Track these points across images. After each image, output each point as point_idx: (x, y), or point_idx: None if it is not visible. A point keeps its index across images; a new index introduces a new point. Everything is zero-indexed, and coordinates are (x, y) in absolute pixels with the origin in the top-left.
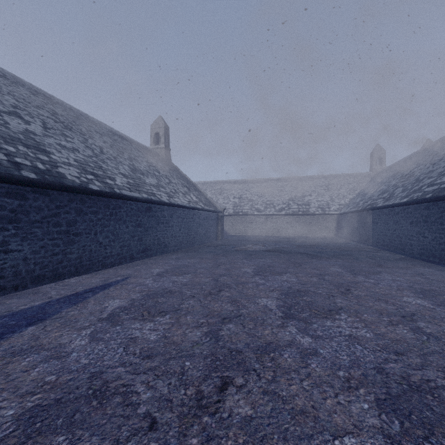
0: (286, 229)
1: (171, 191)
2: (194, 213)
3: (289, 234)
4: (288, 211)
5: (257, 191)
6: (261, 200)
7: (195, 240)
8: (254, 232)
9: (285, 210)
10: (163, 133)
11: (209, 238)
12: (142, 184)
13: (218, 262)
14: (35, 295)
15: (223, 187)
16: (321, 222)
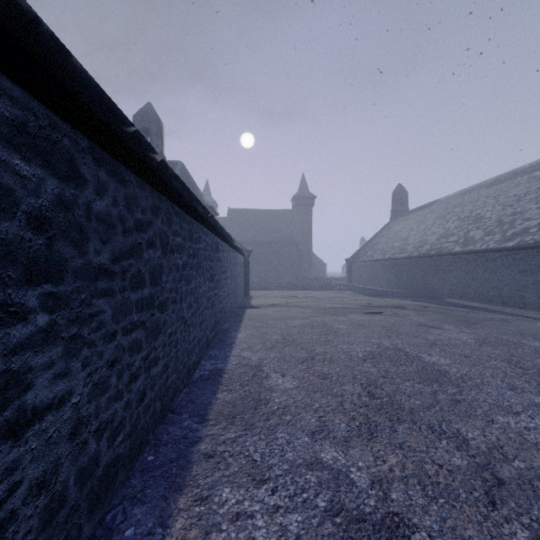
0: None
1: None
2: None
3: None
4: None
5: None
6: None
7: None
8: None
9: None
10: None
11: None
12: None
13: None
14: (536, 314)
15: None
16: None
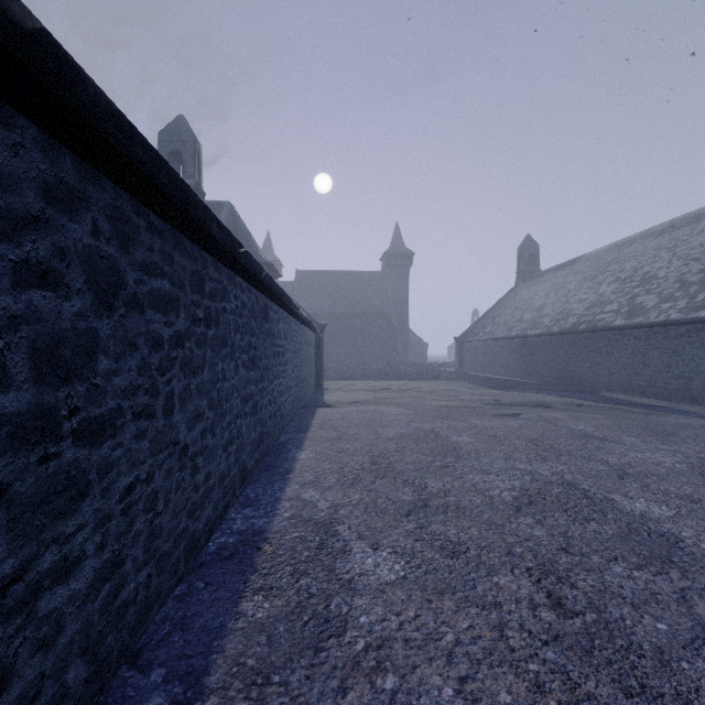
0: None
1: None
2: None
3: None
4: None
5: None
6: None
7: None
8: None
9: None
10: None
11: None
12: None
13: None
14: None
15: None
16: None
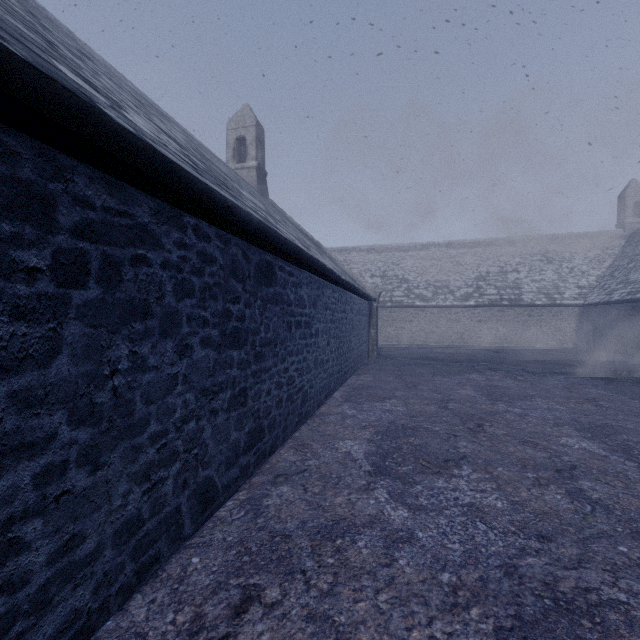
0: (478, 334)
1: (299, 238)
2: (346, 299)
3: (483, 343)
4: (482, 300)
5: (413, 264)
6: (424, 280)
7: (347, 364)
8: (416, 339)
9: (474, 297)
10: (254, 138)
11: (361, 357)
12: (233, 188)
13: (628, 518)
14: None
15: (349, 258)
16: (547, 321)
